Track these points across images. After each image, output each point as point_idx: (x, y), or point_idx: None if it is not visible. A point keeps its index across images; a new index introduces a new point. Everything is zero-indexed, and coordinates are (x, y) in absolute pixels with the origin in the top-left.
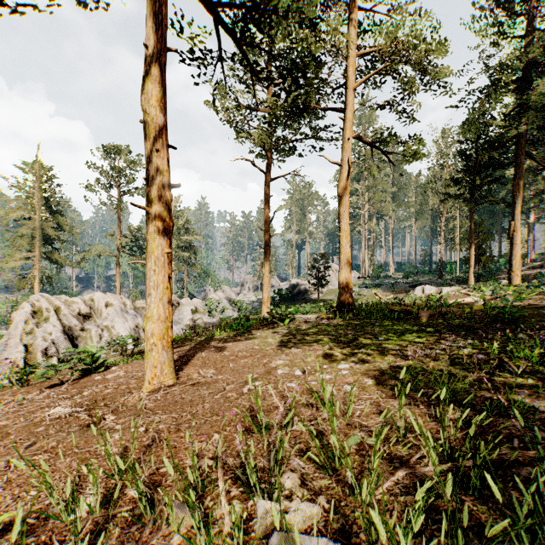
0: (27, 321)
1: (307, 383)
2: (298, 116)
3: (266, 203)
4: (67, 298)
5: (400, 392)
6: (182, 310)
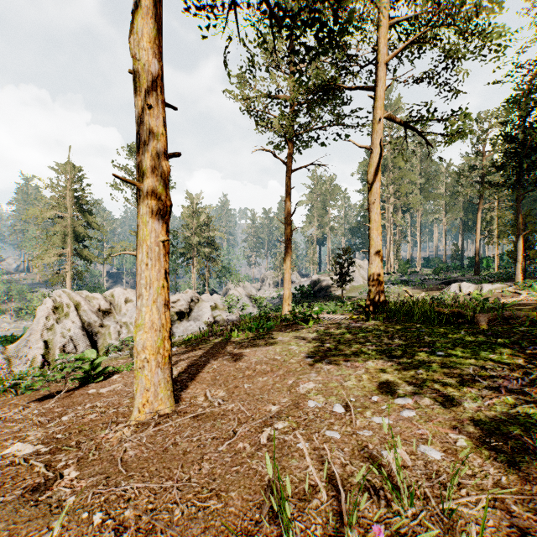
0: (48, 317)
1: (357, 434)
2: (322, 98)
3: (287, 195)
4: (88, 294)
5: (534, 476)
6: (202, 306)
